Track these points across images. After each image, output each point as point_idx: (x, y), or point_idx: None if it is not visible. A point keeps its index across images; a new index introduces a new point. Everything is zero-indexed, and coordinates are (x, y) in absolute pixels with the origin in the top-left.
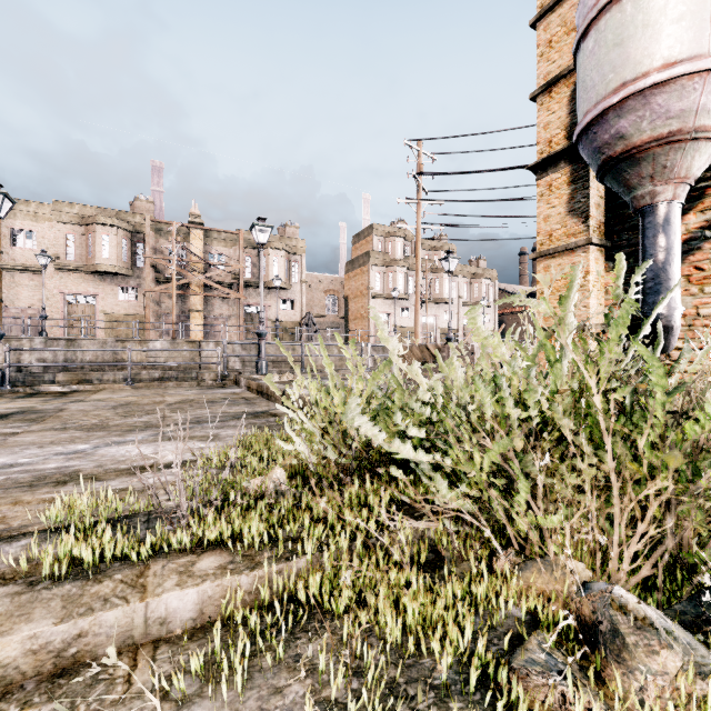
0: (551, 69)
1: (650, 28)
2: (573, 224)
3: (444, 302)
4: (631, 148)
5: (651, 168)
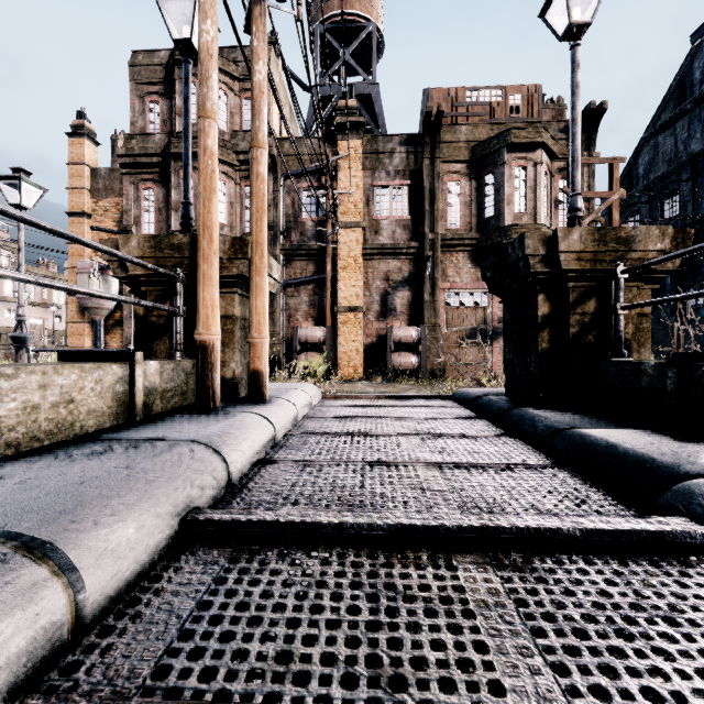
0: (74, 263)
1: (91, 284)
2: (81, 316)
3: (6, 301)
4: (89, 307)
5: (94, 312)
